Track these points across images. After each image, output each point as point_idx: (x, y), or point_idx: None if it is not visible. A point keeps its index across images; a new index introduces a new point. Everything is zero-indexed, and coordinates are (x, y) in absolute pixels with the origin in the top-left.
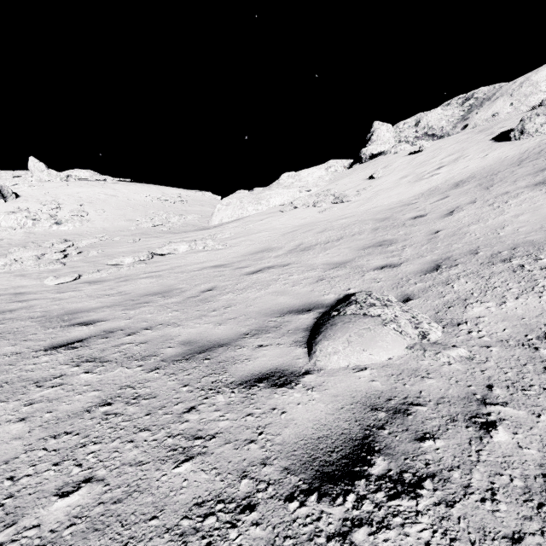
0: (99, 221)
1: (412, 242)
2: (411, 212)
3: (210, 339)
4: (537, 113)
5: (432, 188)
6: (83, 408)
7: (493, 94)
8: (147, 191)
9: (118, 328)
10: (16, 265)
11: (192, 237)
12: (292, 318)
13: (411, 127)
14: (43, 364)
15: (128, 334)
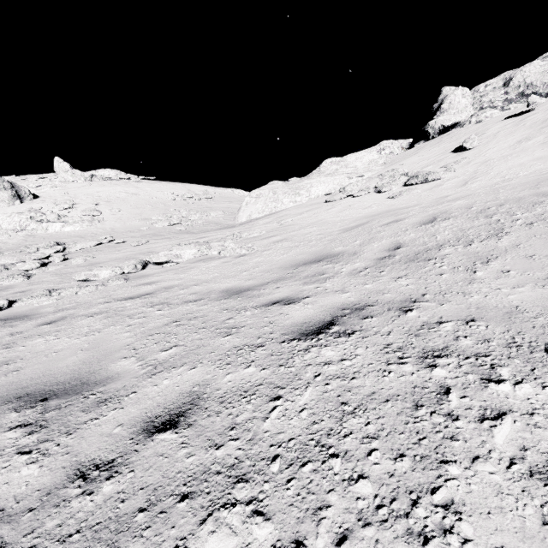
0: (111, 221)
1: None
2: None
3: None
4: None
5: None
6: None
7: None
8: (171, 189)
9: None
10: None
11: (209, 237)
12: None
13: (497, 88)
14: None
15: None
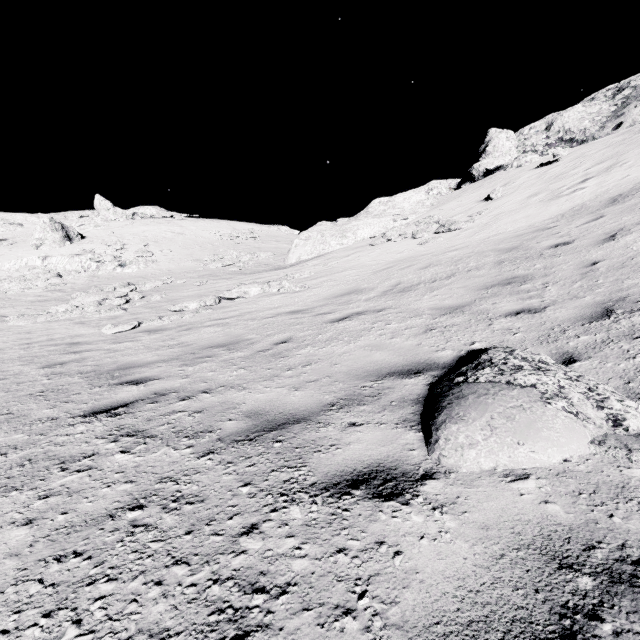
0: (164, 262)
1: (557, 278)
2: (549, 239)
3: (283, 410)
4: None
5: (576, 206)
6: (106, 510)
7: None
8: (216, 227)
9: (171, 390)
10: (77, 312)
11: (265, 278)
12: (394, 383)
13: (540, 132)
14: (76, 436)
15: (182, 399)
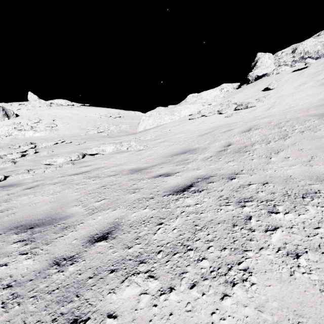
0: (62, 130)
1: None
2: None
3: None
4: None
5: None
6: None
7: None
8: (98, 111)
9: None
10: None
11: (121, 140)
12: None
13: (288, 54)
14: None
15: None
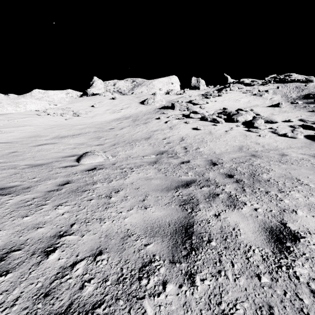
0: None
1: (109, 138)
2: (109, 126)
3: (38, 163)
4: (151, 97)
5: (118, 117)
6: (8, 175)
7: (142, 83)
8: None
9: None
10: None
11: None
12: (68, 158)
13: (112, 85)
14: None
15: None
